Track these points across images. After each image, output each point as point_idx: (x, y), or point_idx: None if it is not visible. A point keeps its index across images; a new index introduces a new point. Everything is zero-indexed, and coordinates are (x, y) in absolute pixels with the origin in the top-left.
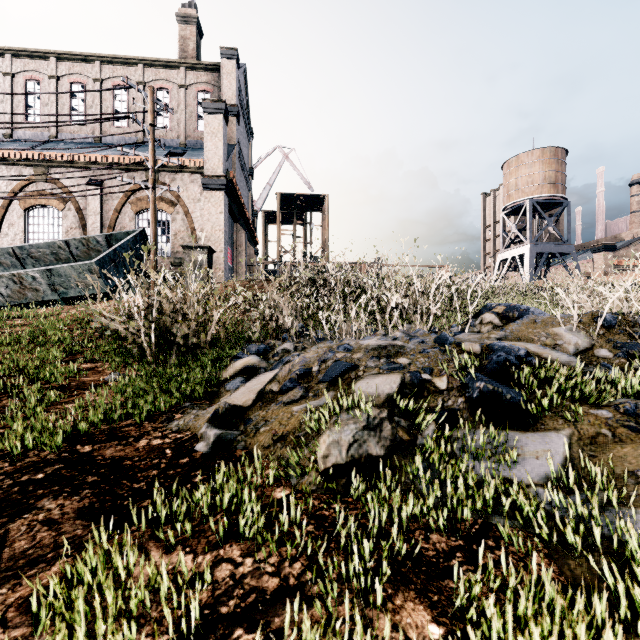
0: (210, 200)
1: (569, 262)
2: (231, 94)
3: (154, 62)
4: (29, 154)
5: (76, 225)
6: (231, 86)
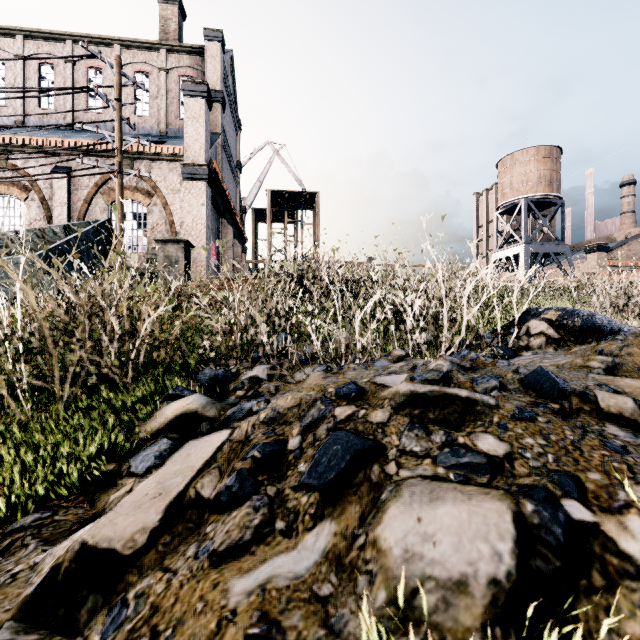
0: (191, 191)
1: (562, 262)
2: (216, 79)
3: (132, 43)
4: None
5: (40, 217)
6: (216, 70)
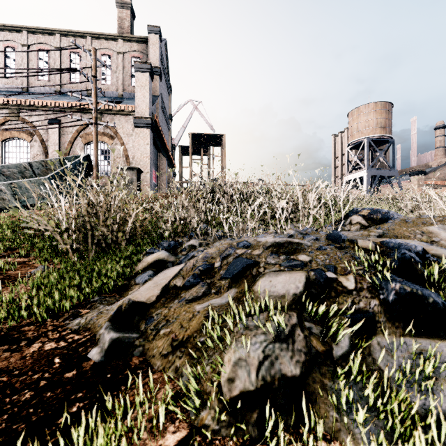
0: (139, 135)
1: (393, 182)
2: (155, 59)
3: (99, 35)
4: (5, 100)
5: (40, 153)
6: (155, 53)
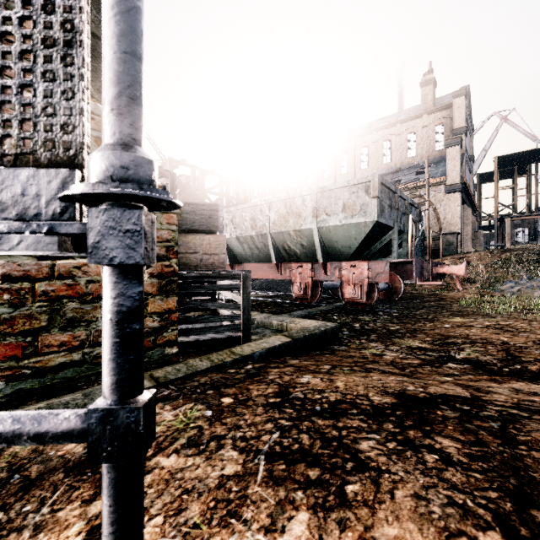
0: (450, 199)
1: None
2: (460, 120)
3: (406, 119)
4: None
5: None
6: (460, 115)
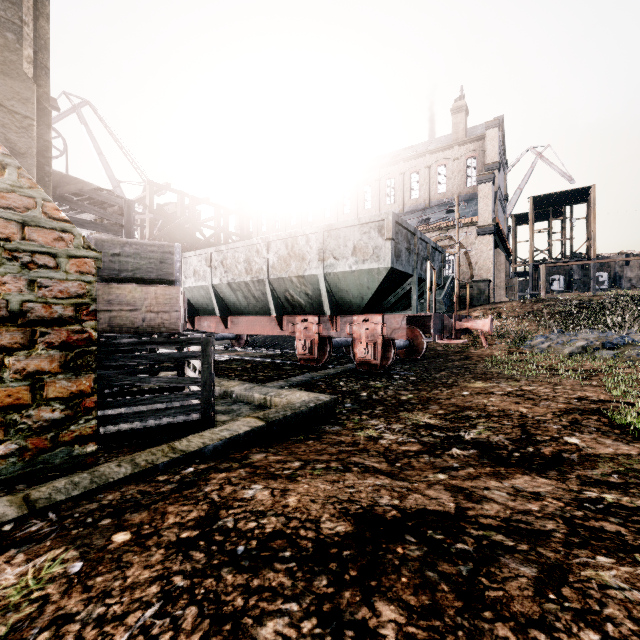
0: (482, 242)
1: None
2: (493, 154)
3: (436, 150)
4: None
5: None
6: (493, 148)
